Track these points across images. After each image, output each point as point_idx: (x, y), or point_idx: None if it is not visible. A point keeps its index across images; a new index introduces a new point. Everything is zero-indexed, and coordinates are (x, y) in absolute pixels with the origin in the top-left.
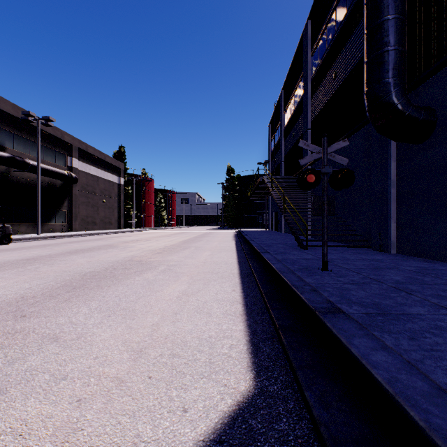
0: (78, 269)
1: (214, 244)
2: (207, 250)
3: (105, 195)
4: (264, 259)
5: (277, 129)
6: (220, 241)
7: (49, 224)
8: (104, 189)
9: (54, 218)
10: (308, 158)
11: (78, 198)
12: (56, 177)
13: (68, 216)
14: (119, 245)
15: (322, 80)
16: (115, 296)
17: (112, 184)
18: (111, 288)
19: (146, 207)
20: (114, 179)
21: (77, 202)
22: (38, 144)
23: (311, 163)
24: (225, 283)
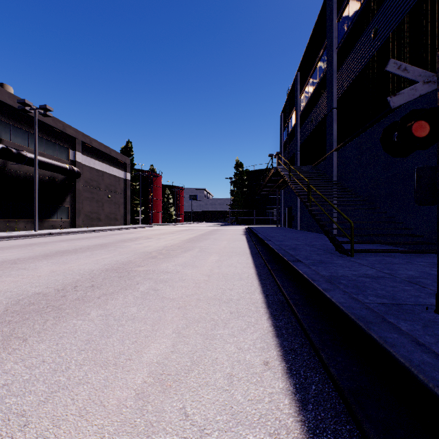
0: (23, 287)
1: (223, 243)
2: (214, 253)
3: (111, 191)
4: (301, 275)
5: (291, 117)
6: (229, 240)
7: (50, 220)
8: (109, 184)
9: (56, 214)
10: (406, 94)
11: (82, 193)
12: (56, 170)
13: (70, 211)
14: (112, 245)
15: (354, 45)
16: (3, 384)
17: (118, 179)
18: (24, 345)
19: (153, 203)
20: (120, 174)
21: (80, 198)
22: (35, 135)
23: (338, 147)
24: (246, 335)
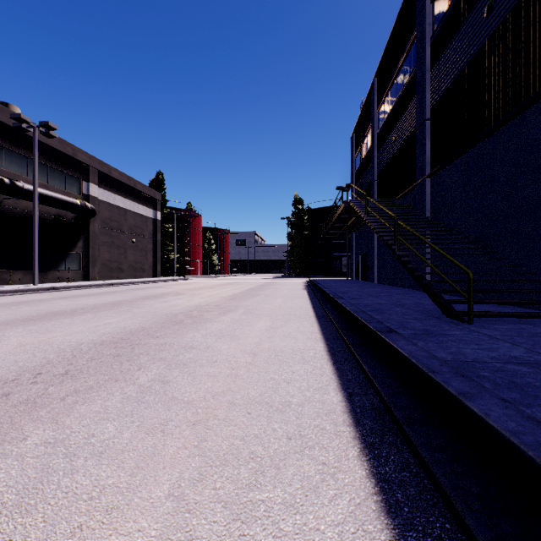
0: None
1: (277, 302)
2: (265, 316)
3: (136, 234)
4: (404, 358)
5: (365, 138)
6: (286, 296)
7: (57, 271)
8: (134, 226)
9: (64, 263)
10: None
11: (98, 236)
12: (63, 207)
13: (83, 260)
14: (127, 303)
15: (456, 30)
16: None
17: (145, 219)
18: None
19: (191, 250)
20: (147, 213)
21: (96, 242)
22: (34, 160)
23: (433, 171)
24: (321, 509)
